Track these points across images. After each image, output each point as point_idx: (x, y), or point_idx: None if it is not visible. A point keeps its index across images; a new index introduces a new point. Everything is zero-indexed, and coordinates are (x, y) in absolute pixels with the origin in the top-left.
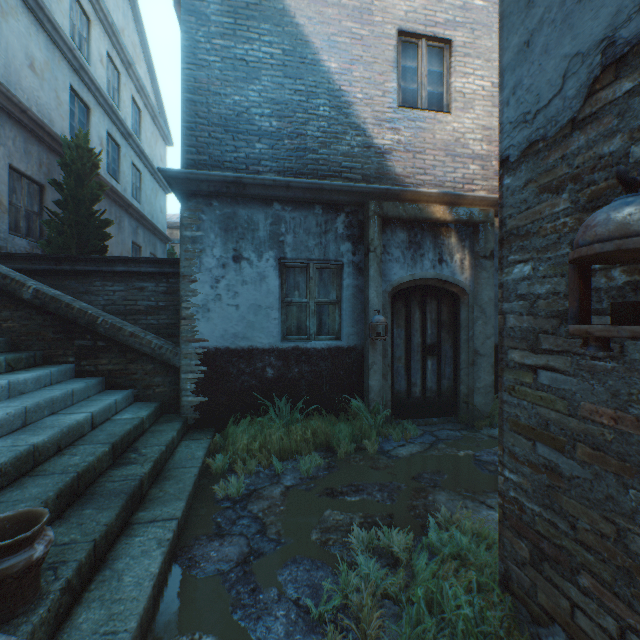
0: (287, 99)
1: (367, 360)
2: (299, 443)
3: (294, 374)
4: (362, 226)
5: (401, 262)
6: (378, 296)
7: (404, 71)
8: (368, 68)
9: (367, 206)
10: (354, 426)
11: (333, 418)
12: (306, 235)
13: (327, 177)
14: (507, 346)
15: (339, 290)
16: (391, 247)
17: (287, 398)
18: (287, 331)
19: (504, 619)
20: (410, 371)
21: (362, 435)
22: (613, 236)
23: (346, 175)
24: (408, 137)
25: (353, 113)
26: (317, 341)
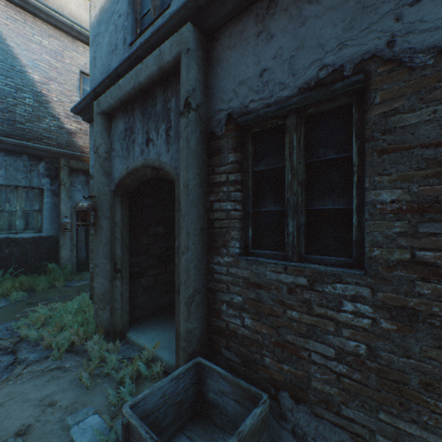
0: (0, 88)
1: (60, 242)
2: (10, 290)
3: (6, 253)
4: (57, 170)
5: (82, 191)
6: (67, 209)
7: (85, 92)
8: (61, 85)
9: (60, 160)
10: (50, 278)
11: (36, 276)
12: (16, 171)
13: (32, 140)
14: (91, 229)
15: (41, 204)
16: (76, 183)
17: (0, 268)
18: (0, 228)
19: (88, 305)
20: (89, 247)
21: (55, 281)
22: (79, 208)
23: (46, 141)
24: (87, 128)
25: (51, 107)
26: (25, 233)
